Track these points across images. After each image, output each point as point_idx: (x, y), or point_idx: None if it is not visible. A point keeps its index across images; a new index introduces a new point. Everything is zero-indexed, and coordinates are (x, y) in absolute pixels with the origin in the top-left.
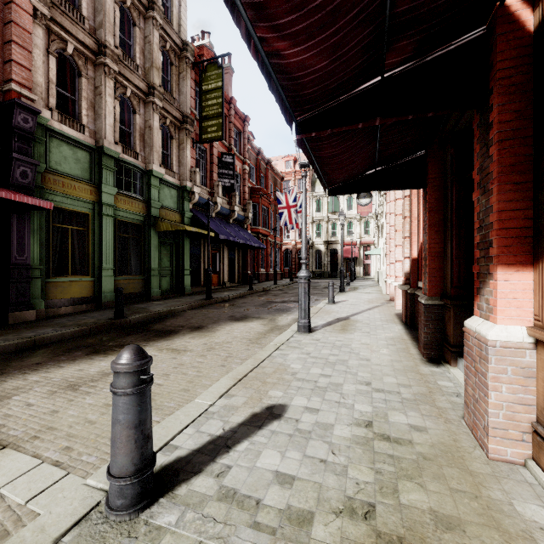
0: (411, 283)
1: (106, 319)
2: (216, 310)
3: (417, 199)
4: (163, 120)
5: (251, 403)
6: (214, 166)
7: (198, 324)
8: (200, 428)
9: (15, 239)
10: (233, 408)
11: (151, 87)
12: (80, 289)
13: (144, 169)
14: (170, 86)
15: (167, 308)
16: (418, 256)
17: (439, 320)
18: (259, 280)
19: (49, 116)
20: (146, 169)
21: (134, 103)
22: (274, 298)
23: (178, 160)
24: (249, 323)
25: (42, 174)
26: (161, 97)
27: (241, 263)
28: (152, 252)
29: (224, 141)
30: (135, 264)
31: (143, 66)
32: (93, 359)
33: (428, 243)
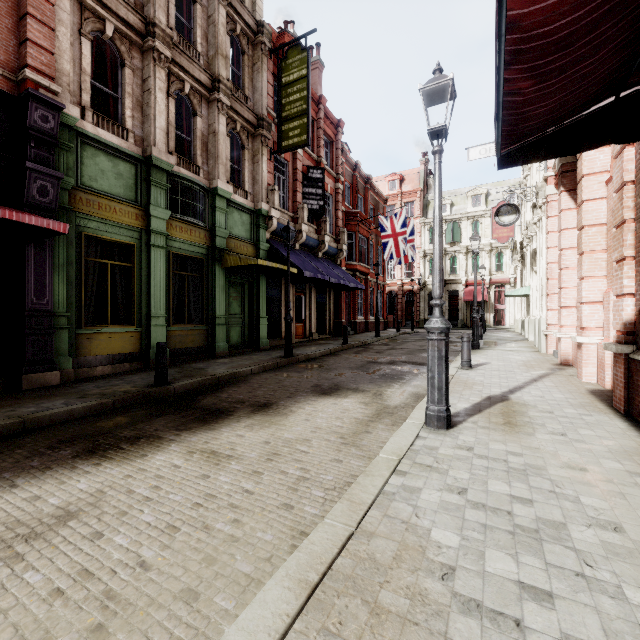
0: None
1: (144, 385)
2: (295, 374)
3: None
4: (232, 124)
5: None
6: (298, 183)
7: (265, 398)
8: None
9: (32, 277)
10: None
11: (215, 79)
12: (122, 343)
13: (207, 187)
14: (241, 81)
15: (230, 369)
16: None
17: None
18: (356, 330)
19: (78, 115)
20: (209, 187)
21: (194, 102)
22: (378, 357)
23: (252, 176)
24: (341, 400)
25: (72, 192)
26: (229, 93)
27: (333, 309)
28: (217, 295)
29: (311, 152)
30: (196, 310)
31: (206, 55)
32: (73, 470)
33: None
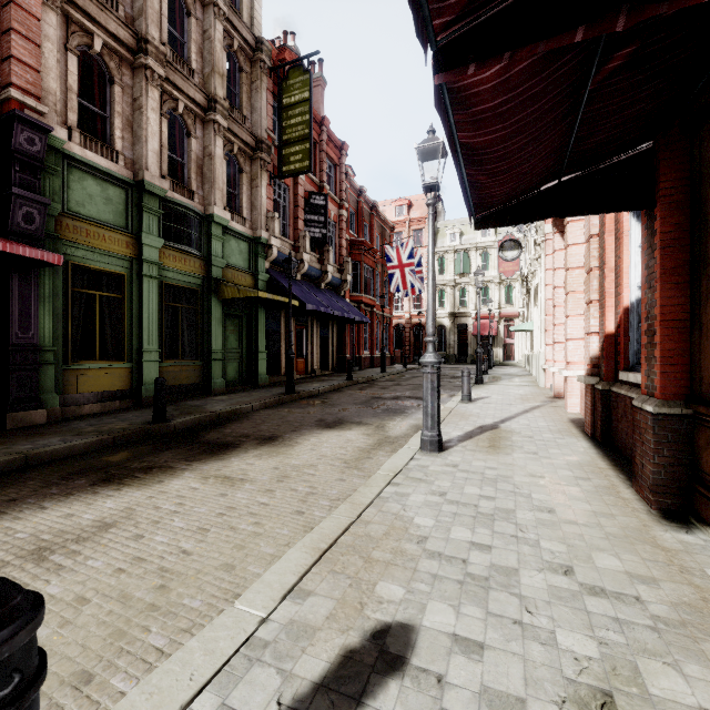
0: (604, 373)
1: (142, 423)
2: (299, 410)
3: (615, 238)
4: (229, 146)
5: (342, 617)
6: (299, 210)
7: (270, 432)
8: (229, 696)
9: (17, 309)
10: (305, 631)
11: (212, 99)
12: (111, 379)
13: (203, 213)
14: (239, 100)
15: (230, 406)
16: (617, 330)
17: (684, 442)
18: (361, 366)
19: (66, 137)
20: (205, 213)
21: (189, 122)
22: (383, 393)
23: (250, 201)
24: (345, 432)
25: (58, 219)
26: (226, 114)
27: (337, 344)
28: (213, 328)
29: (314, 176)
30: (190, 345)
31: (201, 72)
32: (96, 495)
33: (661, 305)
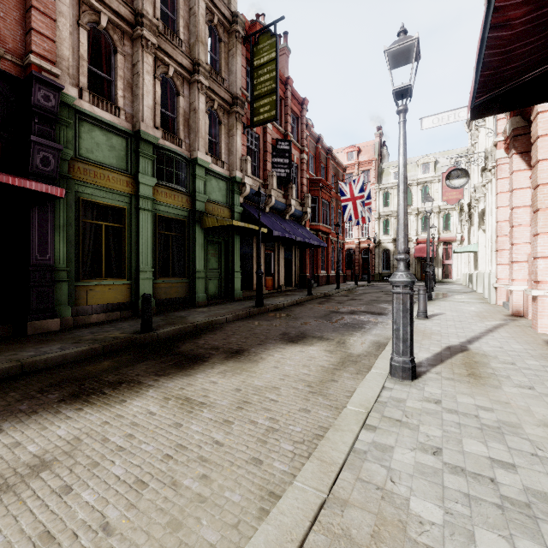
0: None
1: (132, 332)
2: (265, 323)
3: None
4: (210, 103)
5: None
6: (268, 154)
7: (238, 345)
8: None
9: (36, 236)
10: None
11: (196, 63)
12: (115, 294)
13: (189, 158)
14: (218, 65)
15: (207, 317)
16: None
17: None
18: (319, 283)
19: (76, 94)
20: (191, 158)
21: (178, 83)
22: (339, 307)
23: (228, 148)
24: (308, 347)
25: (71, 163)
26: (207, 75)
27: (299, 265)
28: (197, 252)
29: (279, 127)
30: (179, 266)
31: (187, 42)
32: (56, 415)
33: None
